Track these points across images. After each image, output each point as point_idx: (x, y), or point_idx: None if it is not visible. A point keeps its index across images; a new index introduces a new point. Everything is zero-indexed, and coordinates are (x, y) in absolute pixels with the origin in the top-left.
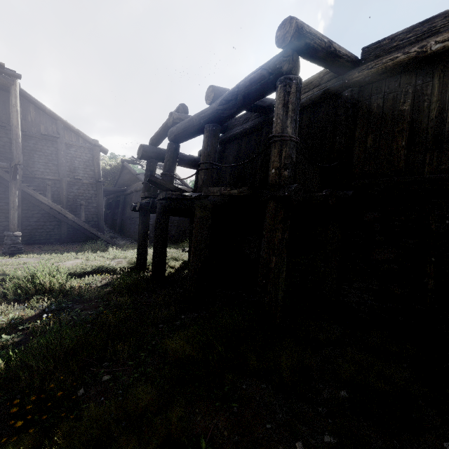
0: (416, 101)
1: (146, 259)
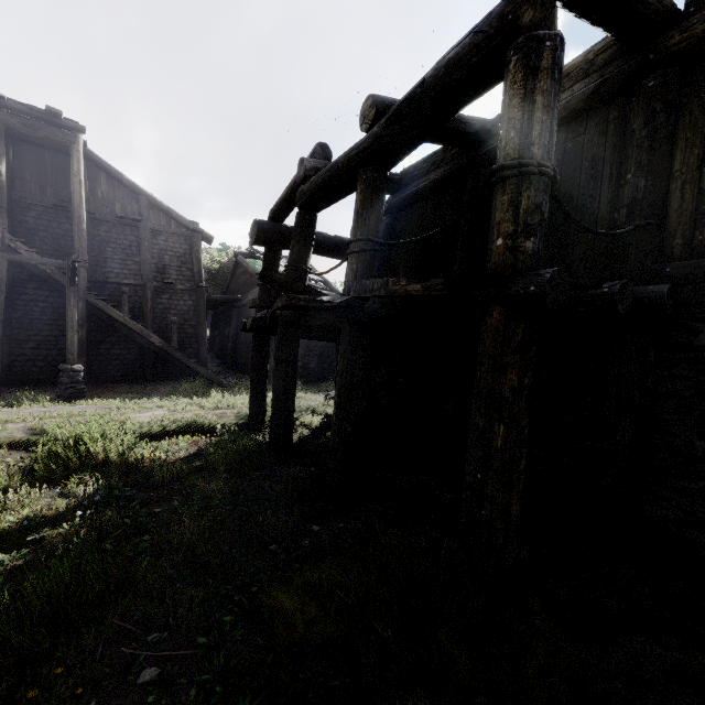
0: None
1: (265, 412)
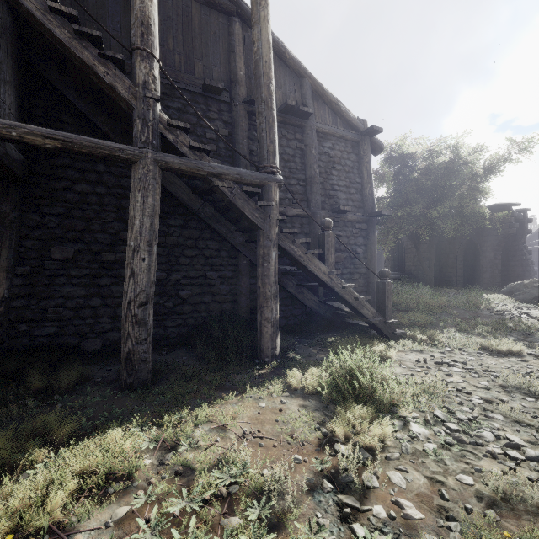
0: None
1: None
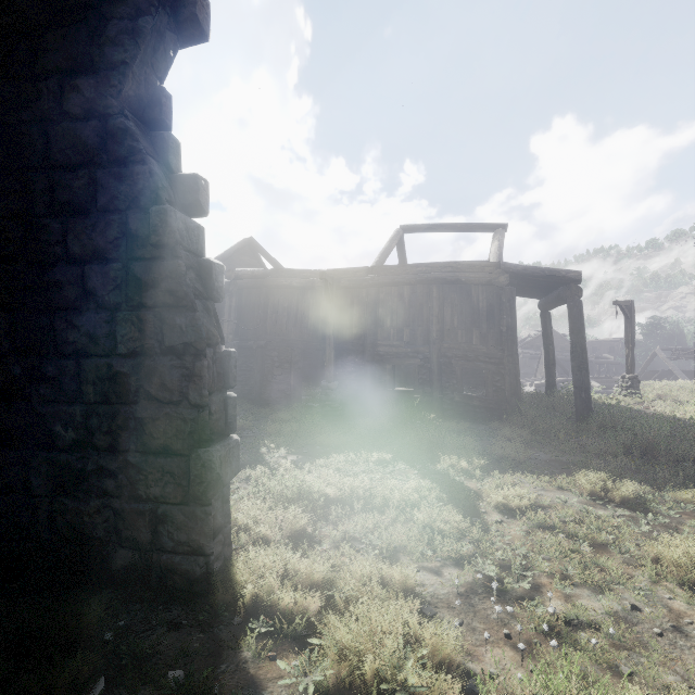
0: (290, 304)
1: None
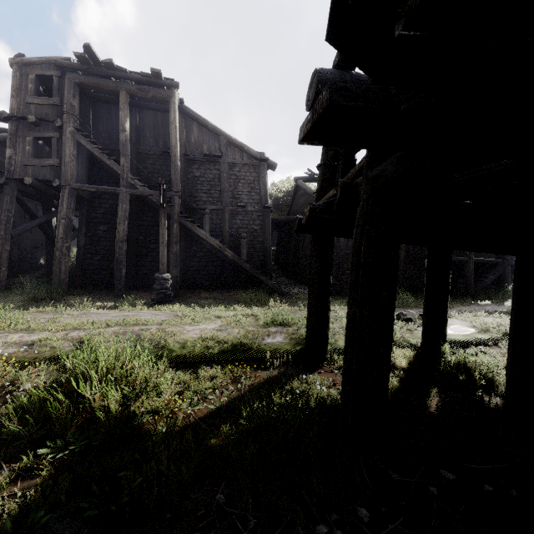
0: None
1: (326, 339)
